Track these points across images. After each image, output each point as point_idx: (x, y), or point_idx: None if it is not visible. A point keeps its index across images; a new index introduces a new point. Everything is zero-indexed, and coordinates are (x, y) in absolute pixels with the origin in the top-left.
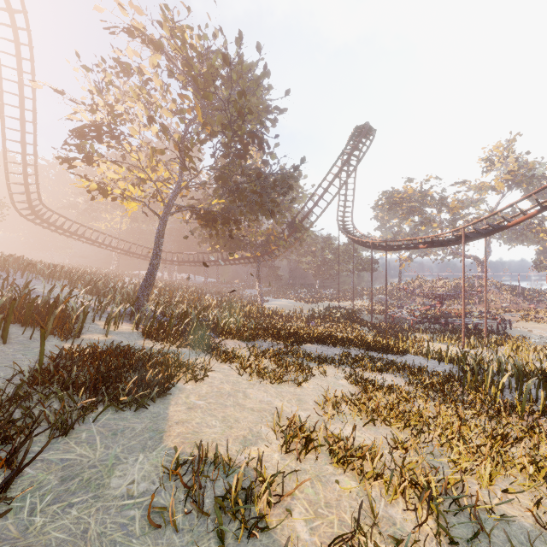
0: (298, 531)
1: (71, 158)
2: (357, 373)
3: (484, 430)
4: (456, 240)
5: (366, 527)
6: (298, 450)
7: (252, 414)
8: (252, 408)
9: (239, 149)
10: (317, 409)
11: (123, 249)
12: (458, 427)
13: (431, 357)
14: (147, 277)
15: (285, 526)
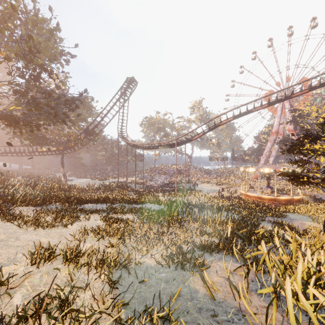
0: (14, 302)
1: None
2: (109, 216)
3: (158, 231)
4: (174, 145)
5: (65, 288)
6: (42, 262)
7: (16, 249)
8: (18, 245)
9: (33, 74)
10: (71, 238)
11: None
12: (146, 232)
13: (157, 203)
14: None
15: (4, 303)
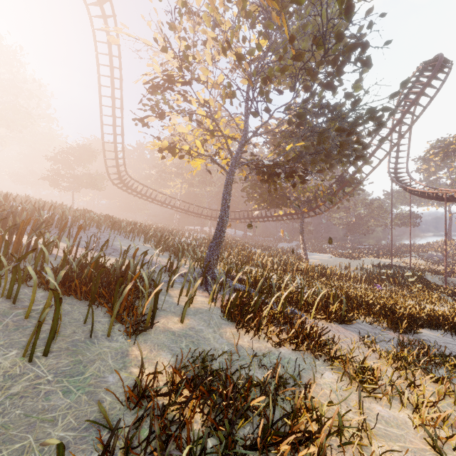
0: None
1: (145, 117)
2: None
3: None
4: None
5: None
6: None
7: None
8: None
9: (331, 72)
10: None
11: (184, 209)
12: None
13: None
14: (216, 236)
15: None
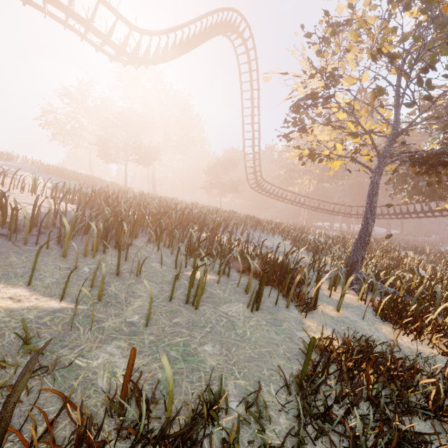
0: None
1: (288, 133)
2: None
3: None
4: None
5: None
6: None
7: None
8: None
9: None
10: None
11: (313, 206)
12: None
13: None
14: (360, 237)
15: None
